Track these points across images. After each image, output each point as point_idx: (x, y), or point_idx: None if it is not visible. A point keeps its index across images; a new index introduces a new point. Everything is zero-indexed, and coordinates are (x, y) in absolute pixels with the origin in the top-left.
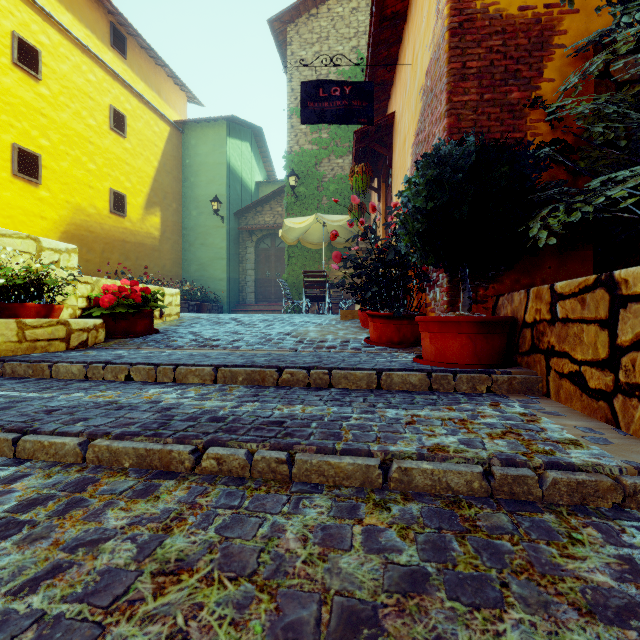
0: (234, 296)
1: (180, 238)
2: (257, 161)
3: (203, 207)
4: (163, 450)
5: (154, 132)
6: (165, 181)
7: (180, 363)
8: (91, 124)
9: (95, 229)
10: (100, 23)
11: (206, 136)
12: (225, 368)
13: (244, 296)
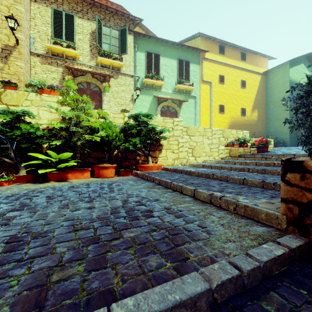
0: (293, 140)
1: (265, 118)
2: (308, 69)
3: (276, 103)
4: None
5: (255, 81)
6: (259, 98)
7: (284, 154)
8: (235, 89)
9: (236, 122)
10: (238, 55)
11: (278, 72)
12: (297, 154)
13: None
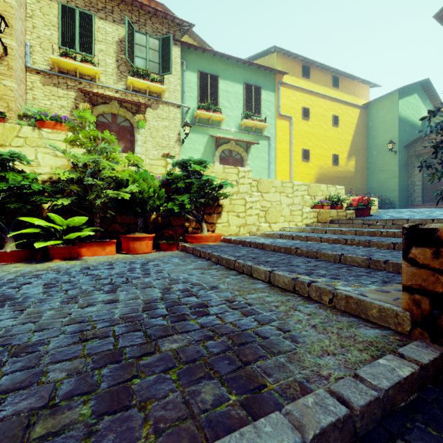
0: (404, 200)
1: (365, 169)
2: (423, 102)
3: (381, 148)
4: (401, 226)
5: (351, 117)
6: (357, 140)
7: (394, 219)
8: (325, 128)
9: (326, 174)
10: (328, 80)
11: (383, 105)
12: (411, 219)
13: (412, 199)
